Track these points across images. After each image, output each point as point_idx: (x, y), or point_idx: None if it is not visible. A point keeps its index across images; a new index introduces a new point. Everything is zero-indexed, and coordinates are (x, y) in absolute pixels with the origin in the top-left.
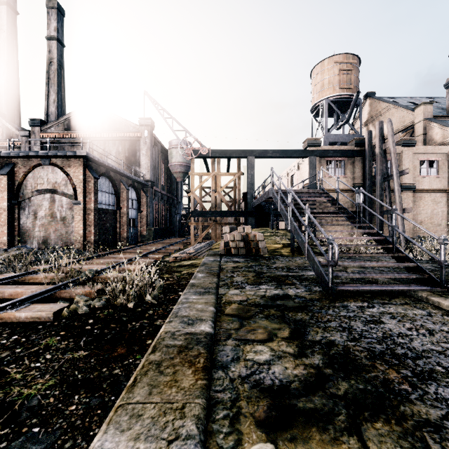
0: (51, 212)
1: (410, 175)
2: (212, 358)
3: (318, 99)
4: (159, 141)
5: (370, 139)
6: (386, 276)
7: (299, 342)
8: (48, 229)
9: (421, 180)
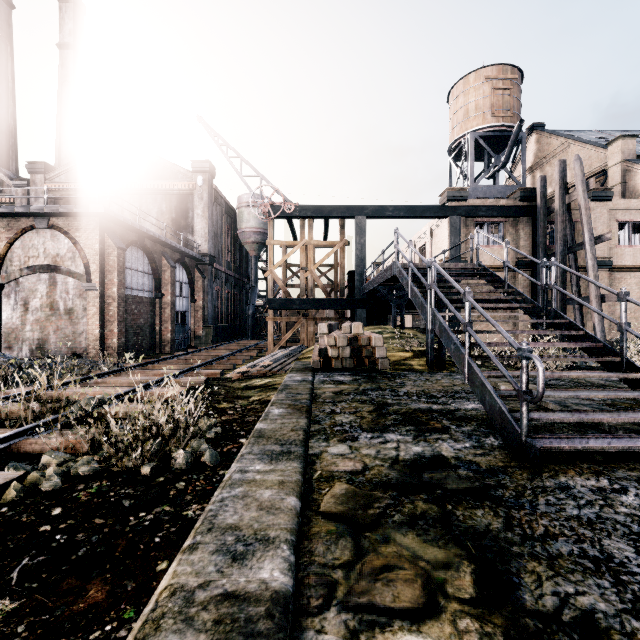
0: (50, 301)
1: (603, 245)
2: None
3: (460, 134)
4: (223, 196)
5: (545, 188)
6: (627, 419)
7: (509, 620)
8: (45, 328)
9: (620, 253)
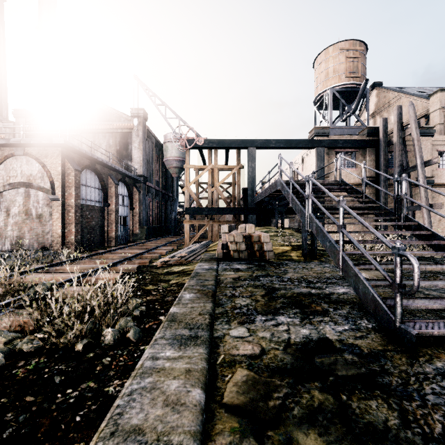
0: (26, 208)
1: (427, 168)
2: None
3: (322, 90)
4: (153, 134)
5: (386, 127)
6: None
7: None
8: (22, 228)
9: (440, 174)
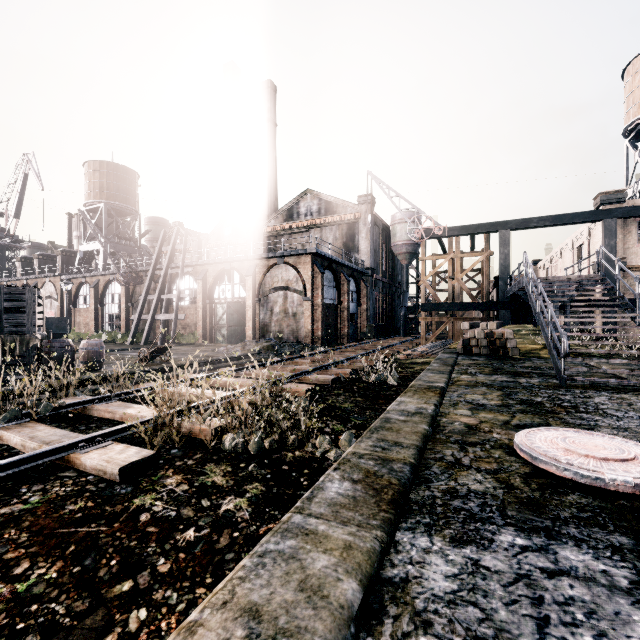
0: (284, 308)
1: None
2: (444, 394)
3: (637, 115)
4: (380, 218)
5: None
6: (637, 373)
7: (506, 397)
8: (281, 325)
9: None
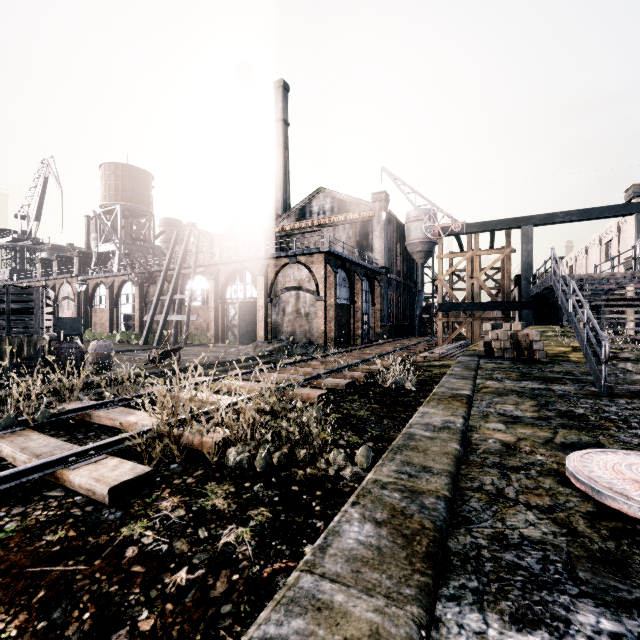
0: (297, 308)
1: None
2: (471, 403)
3: None
4: (394, 216)
5: None
6: None
7: (542, 408)
8: (294, 325)
9: None
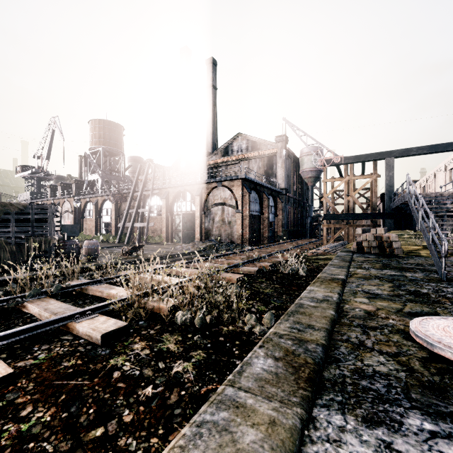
0: (222, 218)
1: None
2: (345, 284)
3: None
4: (292, 152)
5: None
6: None
7: (396, 288)
8: (220, 230)
9: None
